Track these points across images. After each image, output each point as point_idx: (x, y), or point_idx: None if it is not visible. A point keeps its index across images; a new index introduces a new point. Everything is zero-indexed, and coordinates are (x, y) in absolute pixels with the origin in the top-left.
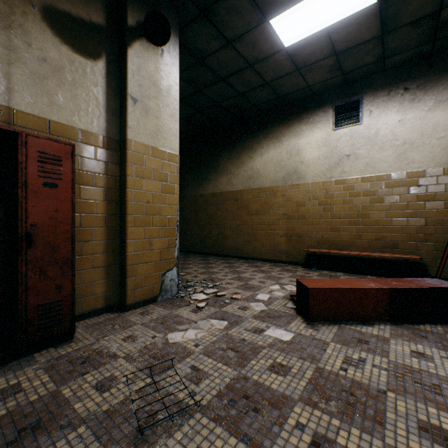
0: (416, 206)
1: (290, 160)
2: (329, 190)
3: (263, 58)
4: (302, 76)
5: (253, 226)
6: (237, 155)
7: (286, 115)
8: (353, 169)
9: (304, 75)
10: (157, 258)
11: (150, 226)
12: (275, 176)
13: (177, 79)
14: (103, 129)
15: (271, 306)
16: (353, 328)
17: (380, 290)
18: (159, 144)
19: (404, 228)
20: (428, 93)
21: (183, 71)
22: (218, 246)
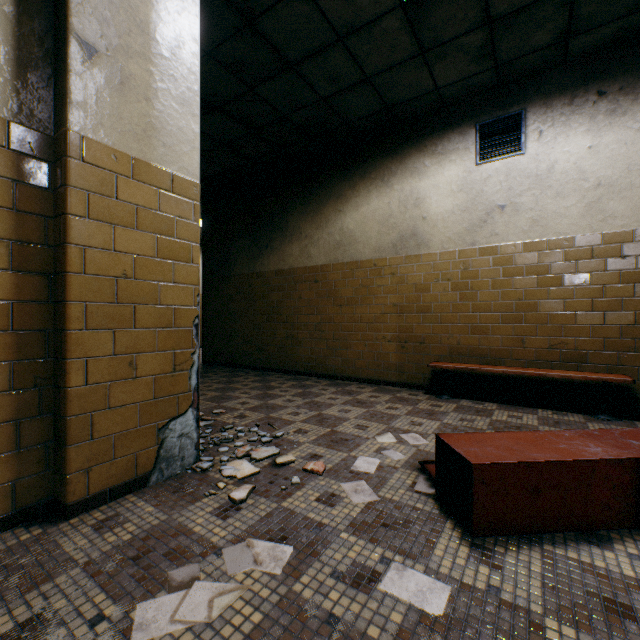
0: (618, 291)
1: (404, 215)
2: (470, 264)
3: (363, 24)
4: (429, 67)
5: (343, 324)
6: (317, 208)
7: (398, 141)
8: (511, 230)
9: (432, 66)
10: (149, 394)
11: (129, 327)
12: (380, 242)
13: (195, 31)
14: (7, 105)
15: (386, 490)
16: (574, 557)
17: (618, 464)
18: (154, 156)
19: (598, 328)
20: (639, 100)
21: (218, 45)
22: (286, 356)
